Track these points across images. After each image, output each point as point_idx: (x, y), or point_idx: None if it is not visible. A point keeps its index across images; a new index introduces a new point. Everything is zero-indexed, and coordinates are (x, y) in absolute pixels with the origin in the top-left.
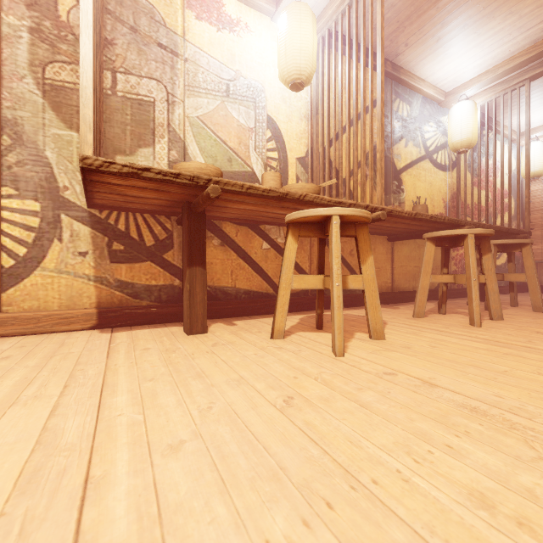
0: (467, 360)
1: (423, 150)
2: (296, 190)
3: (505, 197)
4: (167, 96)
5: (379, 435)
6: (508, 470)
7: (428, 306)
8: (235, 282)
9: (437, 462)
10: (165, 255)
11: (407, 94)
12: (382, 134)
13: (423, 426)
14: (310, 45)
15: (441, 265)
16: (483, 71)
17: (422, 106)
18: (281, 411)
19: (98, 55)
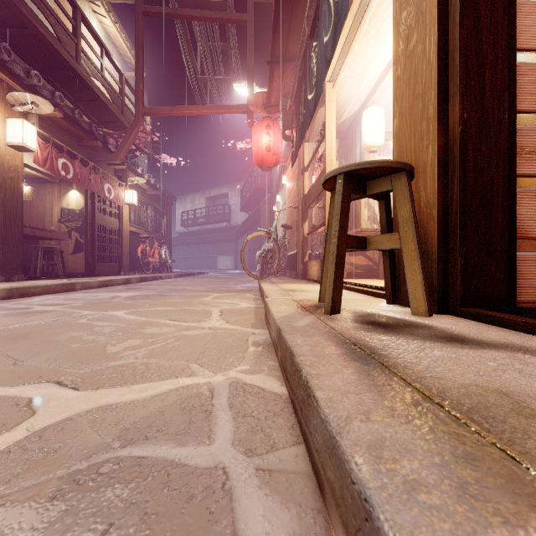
0: None
1: None
2: None
3: None
4: None
5: None
6: None
7: None
8: None
9: None
10: (366, 253)
11: None
12: None
13: None
14: None
15: None
16: None
17: None
18: None
19: None
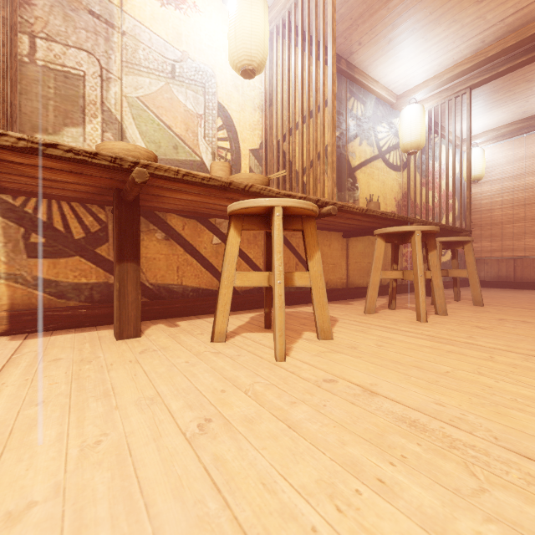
0: (411, 360)
1: (377, 150)
2: (243, 180)
3: (450, 198)
4: (101, 71)
5: (301, 470)
6: (446, 513)
7: (380, 302)
8: (182, 279)
9: (364, 509)
10: (98, 250)
11: (361, 94)
12: (333, 127)
13: (355, 451)
14: (261, 30)
15: (391, 261)
16: (430, 77)
17: (375, 107)
18: (189, 441)
19: (4, 11)
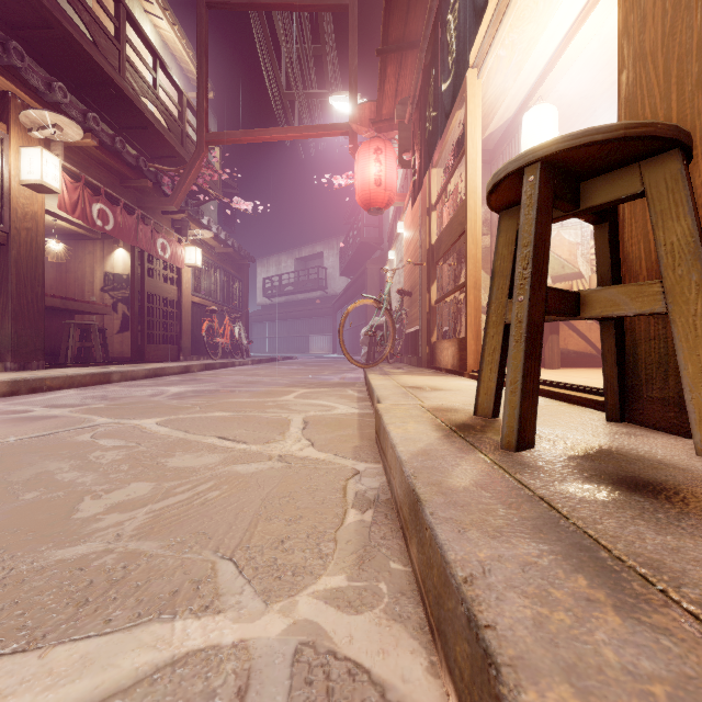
0: None
1: None
2: None
3: None
4: None
5: None
6: None
7: None
8: (567, 345)
9: None
10: None
11: None
12: None
13: None
14: None
15: None
16: None
17: None
18: None
19: None
